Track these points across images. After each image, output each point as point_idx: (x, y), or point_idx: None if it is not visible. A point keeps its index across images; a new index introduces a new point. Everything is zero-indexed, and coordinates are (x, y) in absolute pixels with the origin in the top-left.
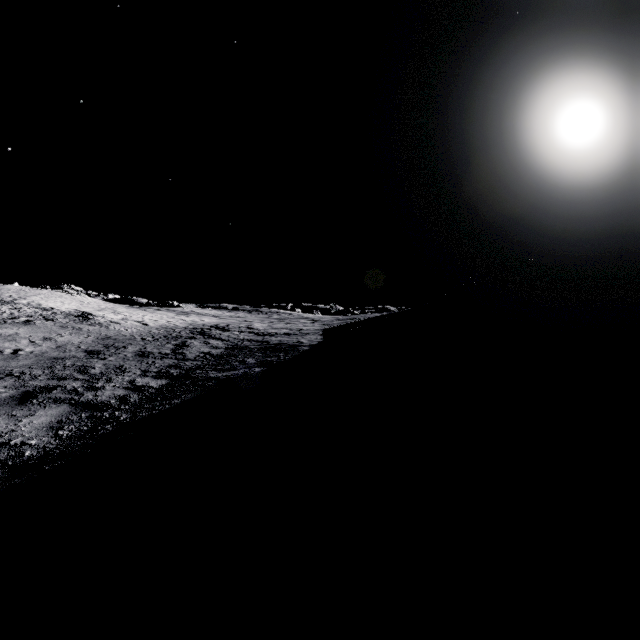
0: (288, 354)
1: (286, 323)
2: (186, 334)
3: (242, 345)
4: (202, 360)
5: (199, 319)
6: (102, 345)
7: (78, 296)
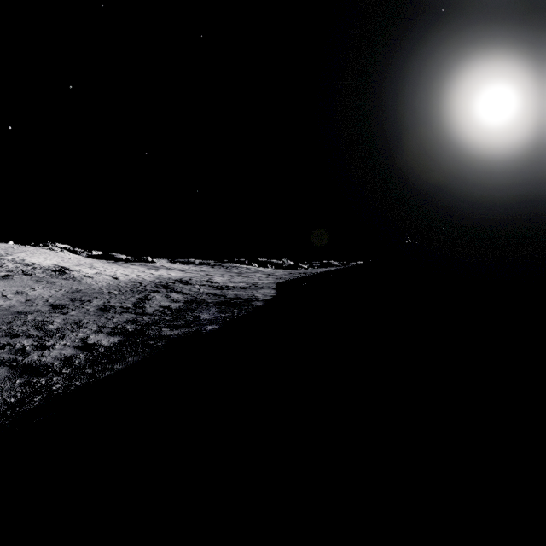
0: (242, 310)
1: (243, 277)
2: (151, 288)
3: (200, 299)
4: (160, 314)
5: (166, 273)
6: (69, 299)
7: (61, 253)
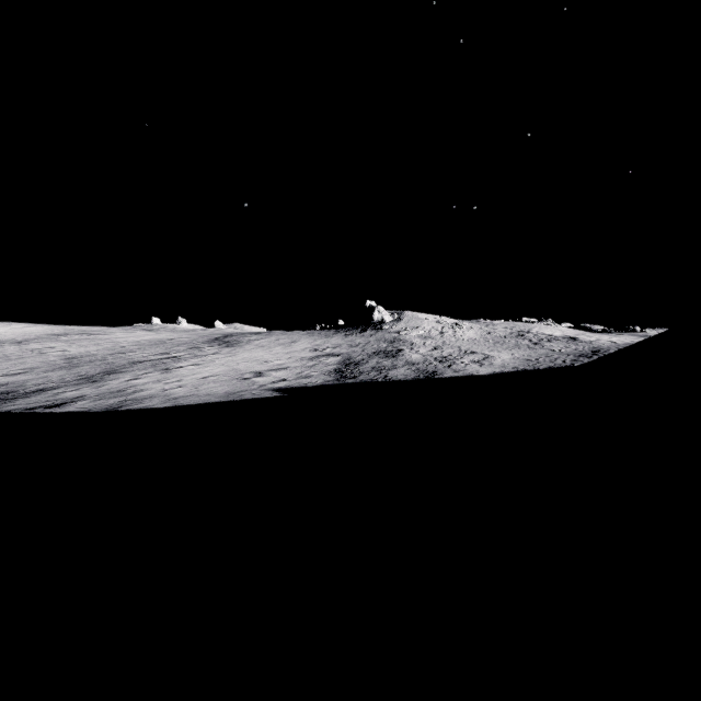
0: None
1: None
2: None
3: None
4: None
5: None
6: (595, 350)
7: (555, 327)
